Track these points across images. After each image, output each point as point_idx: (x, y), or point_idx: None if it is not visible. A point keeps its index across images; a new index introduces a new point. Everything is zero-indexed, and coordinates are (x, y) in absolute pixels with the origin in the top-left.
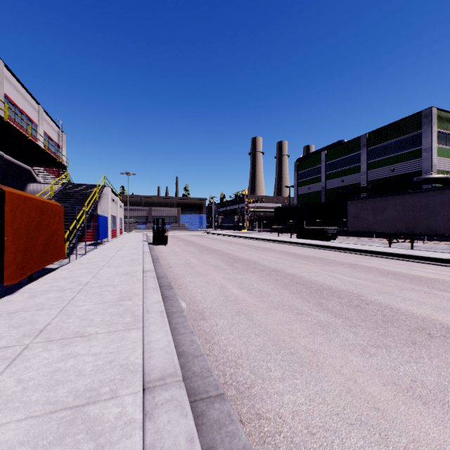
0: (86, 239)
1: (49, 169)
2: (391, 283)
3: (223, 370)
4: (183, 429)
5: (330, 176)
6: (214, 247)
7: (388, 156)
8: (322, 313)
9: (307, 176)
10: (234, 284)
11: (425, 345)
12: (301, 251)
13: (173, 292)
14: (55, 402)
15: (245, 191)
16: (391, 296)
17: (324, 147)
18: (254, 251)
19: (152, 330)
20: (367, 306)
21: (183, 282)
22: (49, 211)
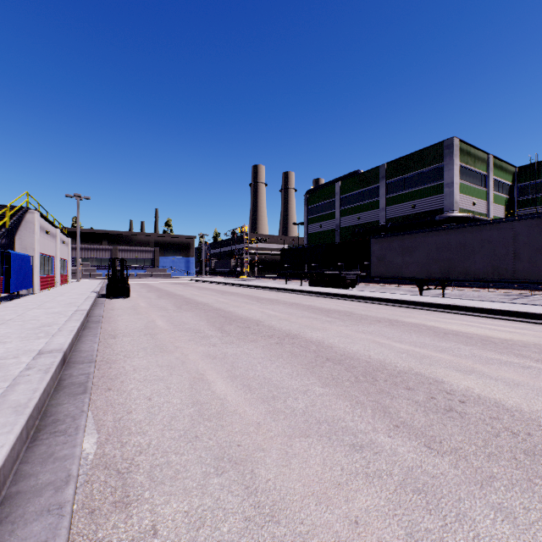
0: None
1: None
2: (463, 351)
3: None
4: None
5: (345, 212)
6: (199, 299)
7: (409, 190)
8: (401, 441)
9: (319, 212)
10: (221, 369)
11: None
12: (318, 303)
13: (81, 403)
14: None
15: (245, 228)
16: (484, 378)
17: (338, 177)
18: (256, 304)
19: None
20: (466, 407)
21: (121, 370)
22: None
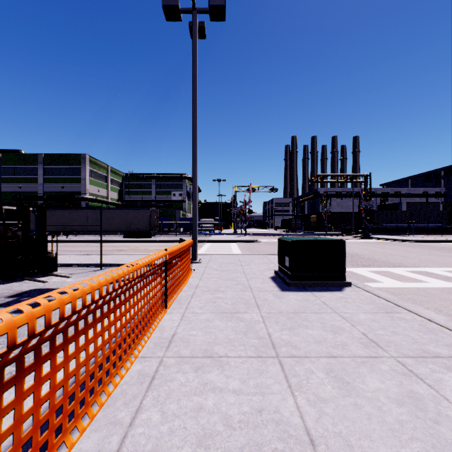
0: None
1: None
2: None
3: None
4: None
5: (6, 179)
6: None
7: (60, 176)
8: None
9: None
10: None
11: None
12: None
13: None
14: None
15: None
16: None
17: None
18: None
19: None
20: None
21: None
22: None
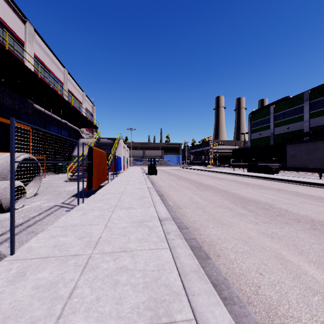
0: (109, 171)
1: (88, 129)
2: (298, 200)
3: (188, 224)
4: (174, 228)
5: (277, 124)
6: (186, 176)
7: None
8: (243, 210)
9: (259, 125)
10: (197, 196)
11: (291, 224)
12: (247, 180)
13: (164, 197)
14: (133, 221)
15: (210, 138)
16: (292, 206)
17: (272, 102)
18: (213, 180)
19: (158, 208)
20: (272, 209)
21: (169, 194)
22: (103, 156)
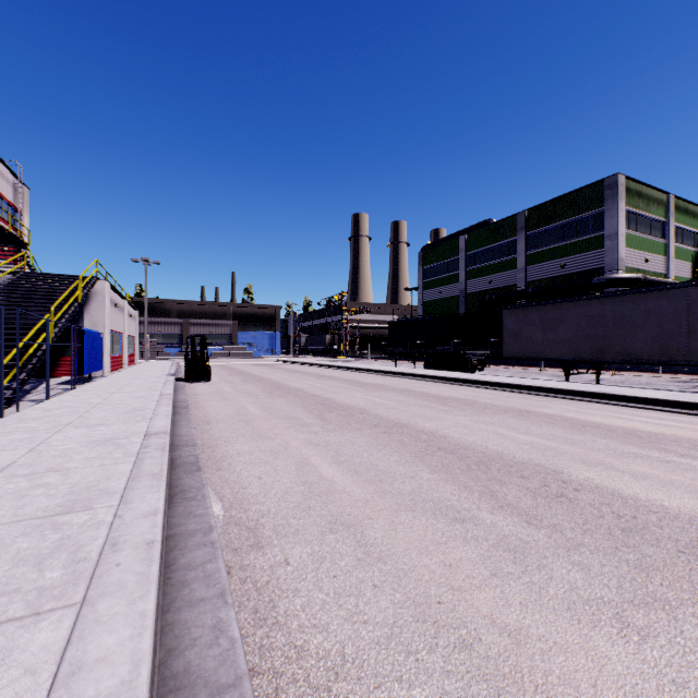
0: (62, 372)
1: None
2: (597, 445)
3: None
4: None
5: (472, 273)
6: (291, 384)
7: (556, 245)
8: (502, 517)
9: (438, 274)
10: (325, 455)
11: None
12: (435, 389)
13: (200, 478)
14: None
15: (343, 295)
16: (609, 470)
17: (463, 229)
18: (358, 390)
19: (100, 617)
20: (578, 494)
21: (226, 453)
22: None
